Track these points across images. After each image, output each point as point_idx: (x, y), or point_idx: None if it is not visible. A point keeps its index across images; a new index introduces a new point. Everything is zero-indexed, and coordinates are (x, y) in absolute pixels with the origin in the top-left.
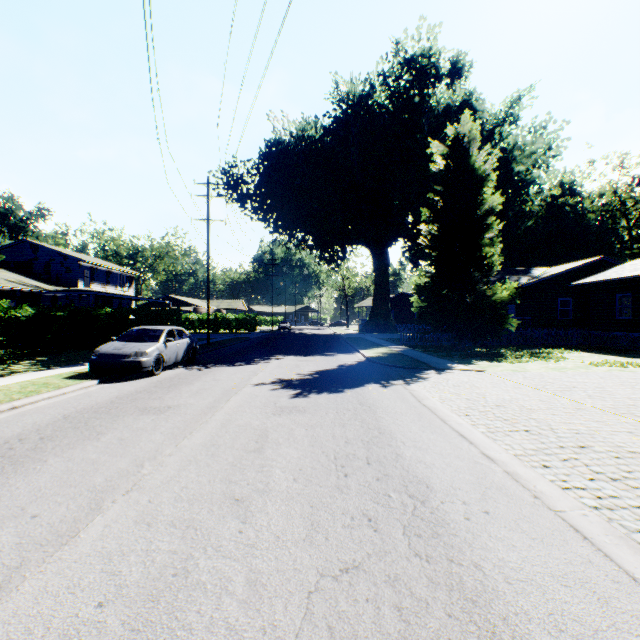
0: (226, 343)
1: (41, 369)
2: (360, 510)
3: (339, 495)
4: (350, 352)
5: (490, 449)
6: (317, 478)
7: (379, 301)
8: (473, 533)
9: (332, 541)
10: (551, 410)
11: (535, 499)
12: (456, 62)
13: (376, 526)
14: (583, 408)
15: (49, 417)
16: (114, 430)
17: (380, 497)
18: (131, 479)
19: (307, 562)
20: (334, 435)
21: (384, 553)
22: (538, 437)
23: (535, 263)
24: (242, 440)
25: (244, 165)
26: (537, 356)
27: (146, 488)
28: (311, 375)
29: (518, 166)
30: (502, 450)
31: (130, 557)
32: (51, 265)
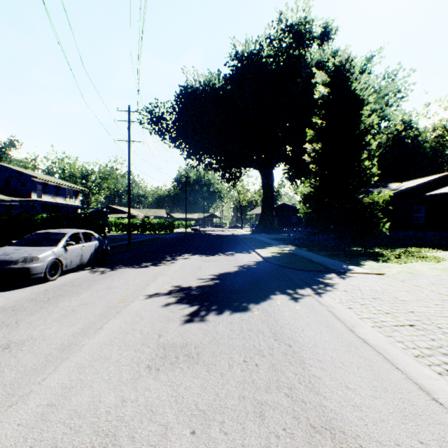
0: (144, 243)
1: None
2: None
3: None
4: (247, 251)
5: None
6: None
7: (266, 209)
8: None
9: None
10: None
11: None
12: (325, 27)
13: None
14: None
15: None
16: None
17: None
18: None
19: None
20: None
21: None
22: None
23: (384, 181)
24: None
25: (164, 106)
26: (413, 255)
27: None
28: (212, 280)
29: (374, 105)
30: None
31: None
32: (10, 180)
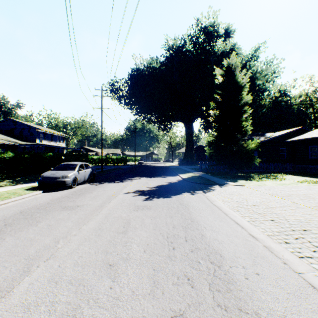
0: (111, 171)
1: (14, 184)
2: (182, 272)
3: (170, 262)
4: (174, 175)
5: (253, 231)
6: (157, 250)
7: (188, 149)
8: (251, 289)
9: (166, 295)
10: (283, 208)
11: (285, 264)
12: (227, 29)
13: (192, 284)
14: (300, 206)
15: (12, 212)
16: (46, 220)
17: (194, 263)
18: (50, 251)
19: (151, 311)
20: (166, 223)
21: (198, 304)
22: (279, 224)
23: (267, 130)
24: (116, 226)
25: (120, 81)
26: (270, 177)
27: (58, 257)
28: (154, 188)
29: (258, 81)
30: (260, 232)
31: (41, 307)
32: (23, 131)
